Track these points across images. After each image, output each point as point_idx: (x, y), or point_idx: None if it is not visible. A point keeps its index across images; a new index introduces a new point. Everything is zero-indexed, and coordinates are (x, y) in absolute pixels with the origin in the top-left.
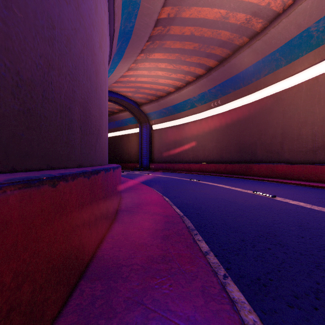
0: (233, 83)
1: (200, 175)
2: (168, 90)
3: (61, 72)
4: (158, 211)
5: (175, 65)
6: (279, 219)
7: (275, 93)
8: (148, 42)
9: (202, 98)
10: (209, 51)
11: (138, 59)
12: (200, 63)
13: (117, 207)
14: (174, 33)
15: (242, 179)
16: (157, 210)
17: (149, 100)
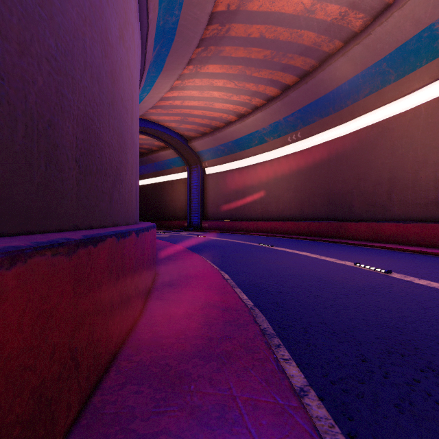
0: (319, 107)
1: (272, 238)
2: (227, 119)
3: (26, 51)
4: (212, 300)
5: (238, 82)
6: (410, 314)
7: (381, 121)
8: (199, 48)
9: (275, 130)
10: (286, 61)
11: (185, 74)
12: (273, 79)
13: (147, 293)
14: (237, 35)
15: (333, 243)
16: (211, 299)
17: (200, 133)
